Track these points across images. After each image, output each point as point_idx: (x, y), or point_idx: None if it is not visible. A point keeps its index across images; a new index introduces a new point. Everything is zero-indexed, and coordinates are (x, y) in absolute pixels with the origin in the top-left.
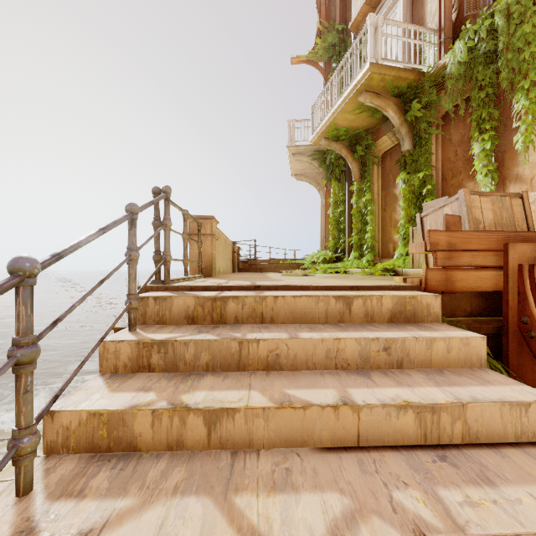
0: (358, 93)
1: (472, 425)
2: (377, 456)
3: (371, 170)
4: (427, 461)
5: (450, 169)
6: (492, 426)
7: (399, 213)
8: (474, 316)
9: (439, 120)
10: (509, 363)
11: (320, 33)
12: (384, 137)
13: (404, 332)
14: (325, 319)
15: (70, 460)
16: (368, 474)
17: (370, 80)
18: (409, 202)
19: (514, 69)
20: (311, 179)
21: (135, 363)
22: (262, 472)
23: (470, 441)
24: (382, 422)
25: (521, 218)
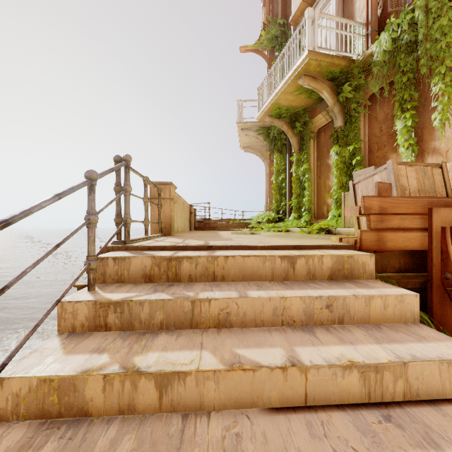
0: (298, 77)
1: (413, 383)
2: (324, 417)
3: (308, 143)
4: (373, 422)
5: (376, 143)
6: (432, 383)
7: (332, 181)
8: (402, 272)
9: (366, 100)
10: (433, 314)
11: (264, 27)
12: (319, 115)
13: (344, 289)
14: (271, 277)
15: (19, 428)
16: (318, 439)
17: (308, 66)
18: (340, 171)
19: (432, 57)
20: (257, 151)
21: (92, 323)
22: (212, 439)
23: (411, 398)
24: (328, 382)
25: (441, 185)
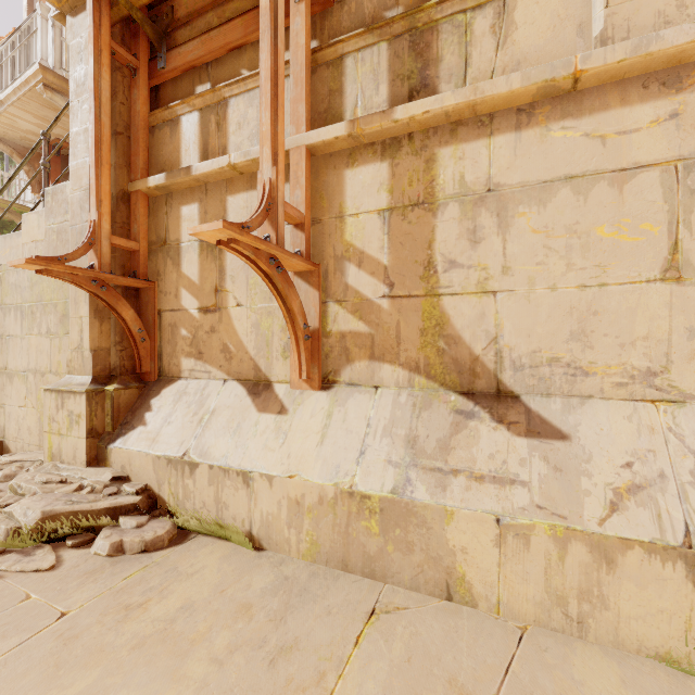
0: None
1: None
2: None
3: None
4: None
5: None
6: None
7: None
8: None
9: None
10: None
11: None
12: None
13: None
14: None
15: None
16: None
17: (1, 204)
18: None
19: None
20: None
21: None
22: None
23: None
24: None
25: None
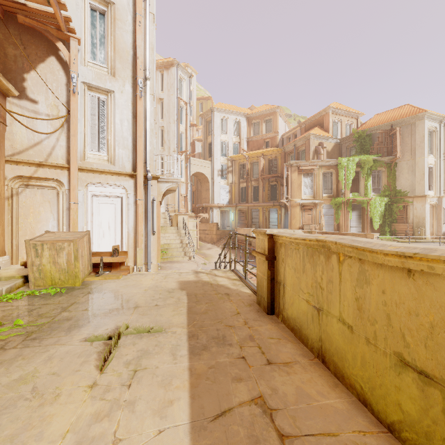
0: None
1: None
2: None
3: None
4: None
5: None
6: None
7: None
8: None
9: None
10: None
11: None
12: None
13: None
14: None
15: None
16: None
17: None
18: None
19: None
20: None
21: None
22: None
23: None
24: None
25: None
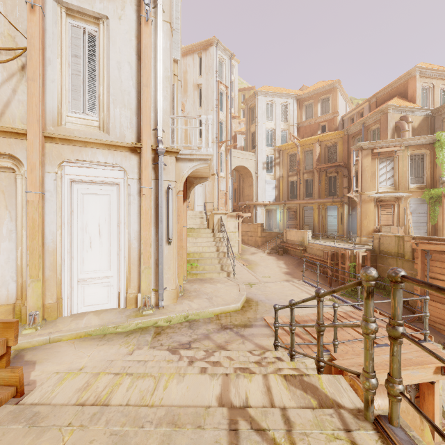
0: None
1: None
2: None
3: None
4: None
5: None
6: None
7: None
8: None
9: None
10: None
11: None
12: None
13: None
14: None
15: None
16: None
17: None
18: None
19: None
20: None
21: None
22: None
23: None
24: None
25: None
